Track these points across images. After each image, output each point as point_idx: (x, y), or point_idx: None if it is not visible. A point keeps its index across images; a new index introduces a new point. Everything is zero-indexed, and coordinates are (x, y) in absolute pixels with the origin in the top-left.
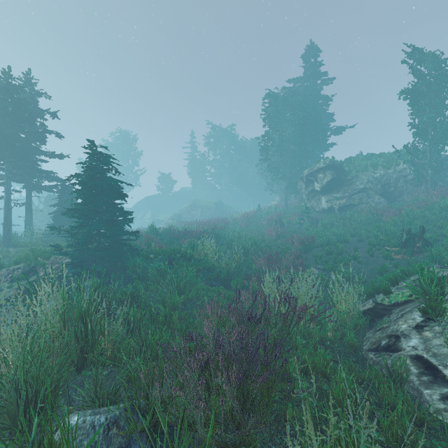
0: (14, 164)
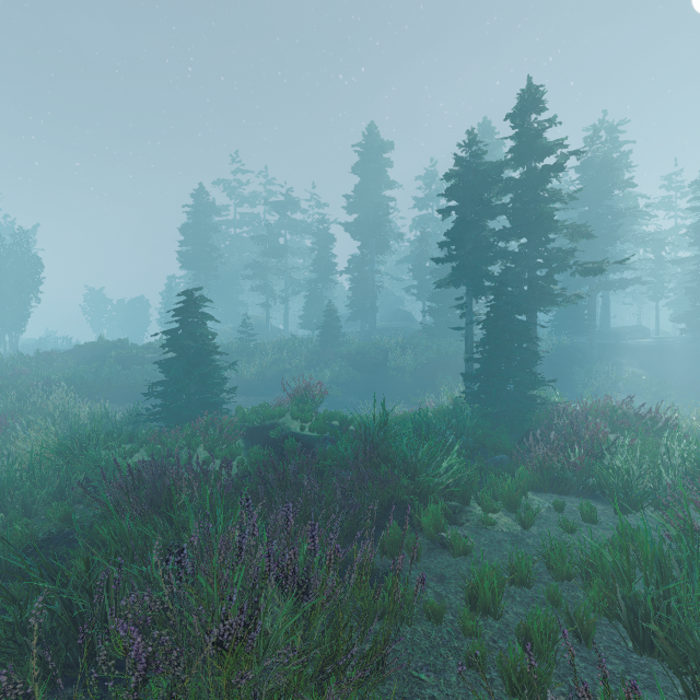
0: (470, 281)
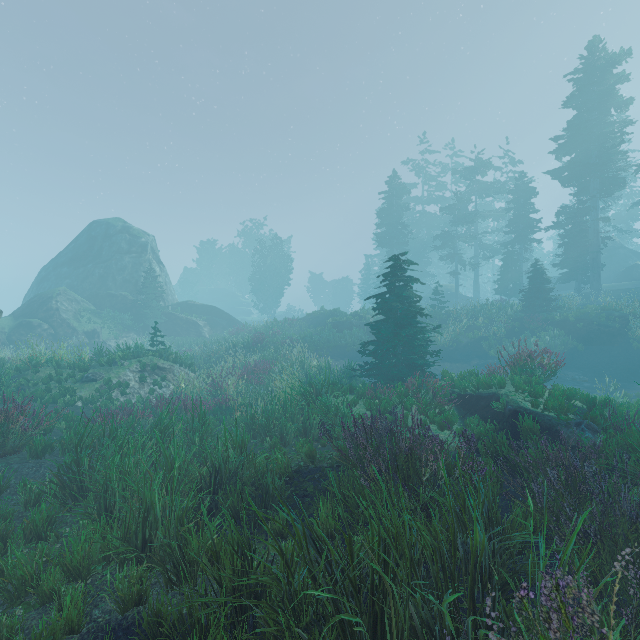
0: None
